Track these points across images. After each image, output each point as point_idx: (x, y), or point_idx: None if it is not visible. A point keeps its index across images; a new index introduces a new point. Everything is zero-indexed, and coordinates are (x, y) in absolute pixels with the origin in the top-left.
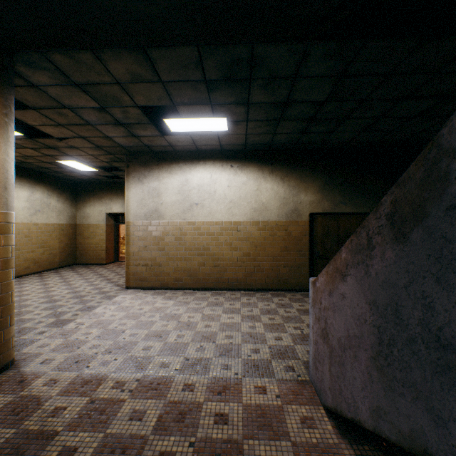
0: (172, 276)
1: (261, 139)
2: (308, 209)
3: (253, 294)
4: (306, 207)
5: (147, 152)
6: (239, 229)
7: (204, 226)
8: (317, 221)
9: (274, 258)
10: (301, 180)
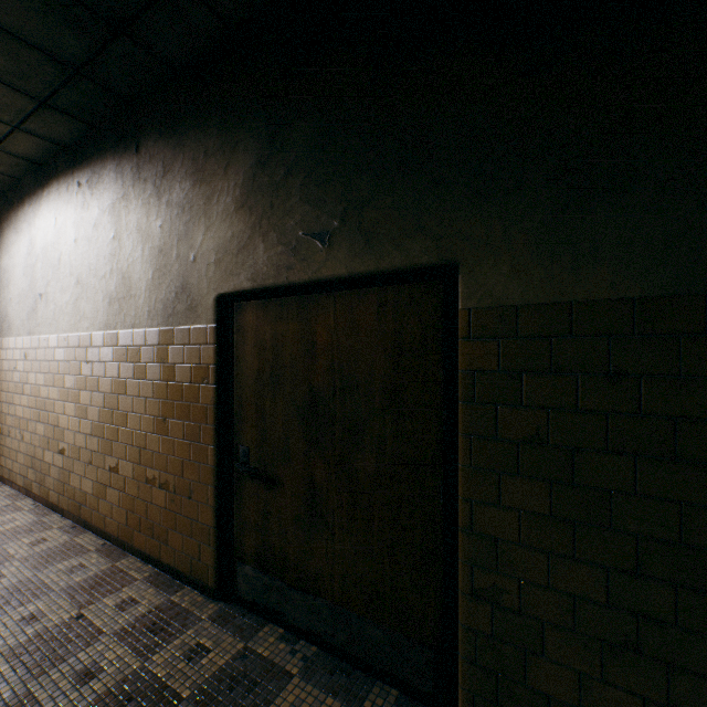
0: (20, 462)
1: (6, 56)
2: (214, 279)
3: (66, 557)
4: (207, 275)
5: (0, 195)
6: (88, 355)
7: (48, 348)
8: (245, 328)
9: (142, 453)
10: (197, 176)
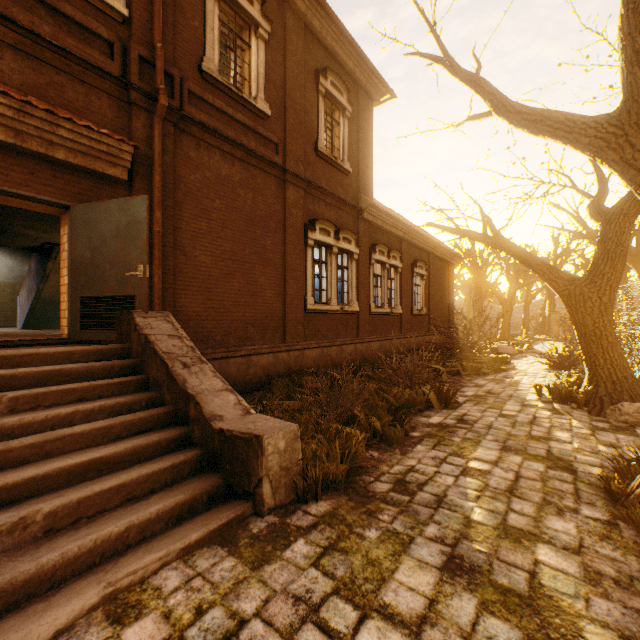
0: None
1: None
2: None
3: None
4: None
5: None
6: None
7: None
8: None
9: (4, 306)
10: (27, 258)
